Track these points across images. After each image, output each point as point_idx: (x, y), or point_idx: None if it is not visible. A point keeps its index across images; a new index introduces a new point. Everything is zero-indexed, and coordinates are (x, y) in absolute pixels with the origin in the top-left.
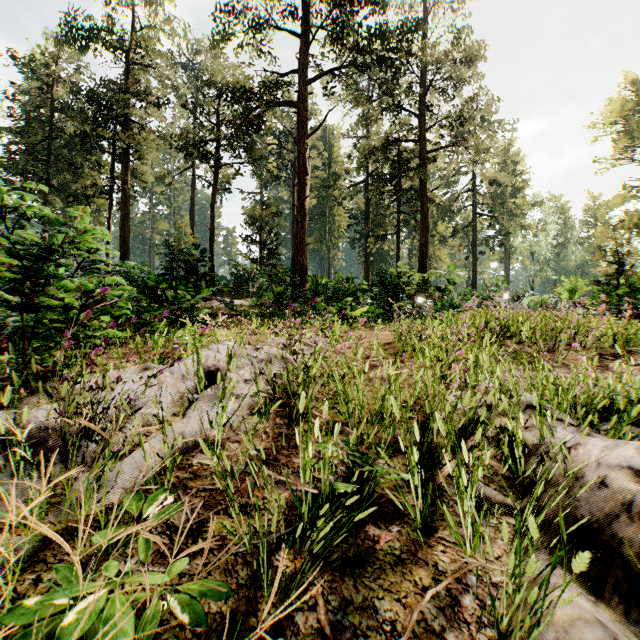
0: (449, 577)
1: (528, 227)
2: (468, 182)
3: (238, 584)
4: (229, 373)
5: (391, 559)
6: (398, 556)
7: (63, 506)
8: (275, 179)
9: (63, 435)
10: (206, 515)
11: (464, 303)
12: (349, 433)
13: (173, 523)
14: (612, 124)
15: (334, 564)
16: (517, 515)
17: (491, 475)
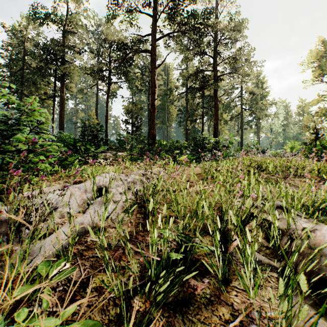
0: (241, 314)
1: (269, 115)
2: (238, 92)
3: (109, 319)
4: (111, 189)
5: (204, 301)
6: (209, 298)
7: (5, 268)
8: (139, 90)
9: (10, 224)
10: (92, 273)
11: (237, 154)
12: (178, 222)
13: (72, 278)
14: (312, 63)
15: (169, 304)
16: (279, 272)
17: (260, 247)
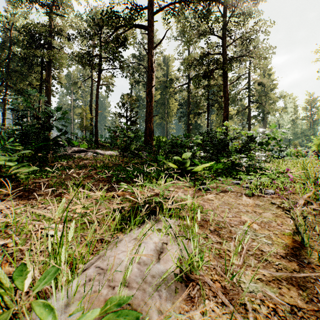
0: None
1: (277, 110)
2: (245, 84)
3: None
4: None
5: None
6: None
7: None
8: (137, 83)
9: None
10: None
11: None
12: None
13: None
14: None
15: None
16: None
17: None
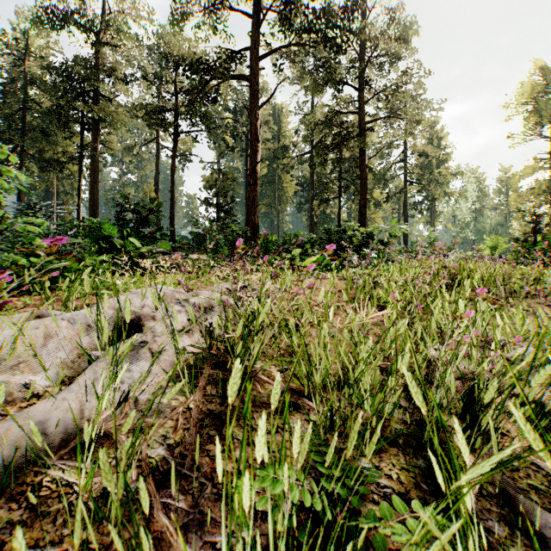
0: None
1: (451, 194)
2: (400, 154)
3: None
4: (153, 322)
5: None
6: None
7: None
8: (230, 150)
9: None
10: None
11: (399, 258)
12: (310, 408)
13: None
14: (524, 104)
15: None
16: None
17: (546, 488)
